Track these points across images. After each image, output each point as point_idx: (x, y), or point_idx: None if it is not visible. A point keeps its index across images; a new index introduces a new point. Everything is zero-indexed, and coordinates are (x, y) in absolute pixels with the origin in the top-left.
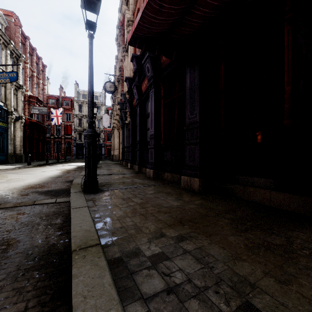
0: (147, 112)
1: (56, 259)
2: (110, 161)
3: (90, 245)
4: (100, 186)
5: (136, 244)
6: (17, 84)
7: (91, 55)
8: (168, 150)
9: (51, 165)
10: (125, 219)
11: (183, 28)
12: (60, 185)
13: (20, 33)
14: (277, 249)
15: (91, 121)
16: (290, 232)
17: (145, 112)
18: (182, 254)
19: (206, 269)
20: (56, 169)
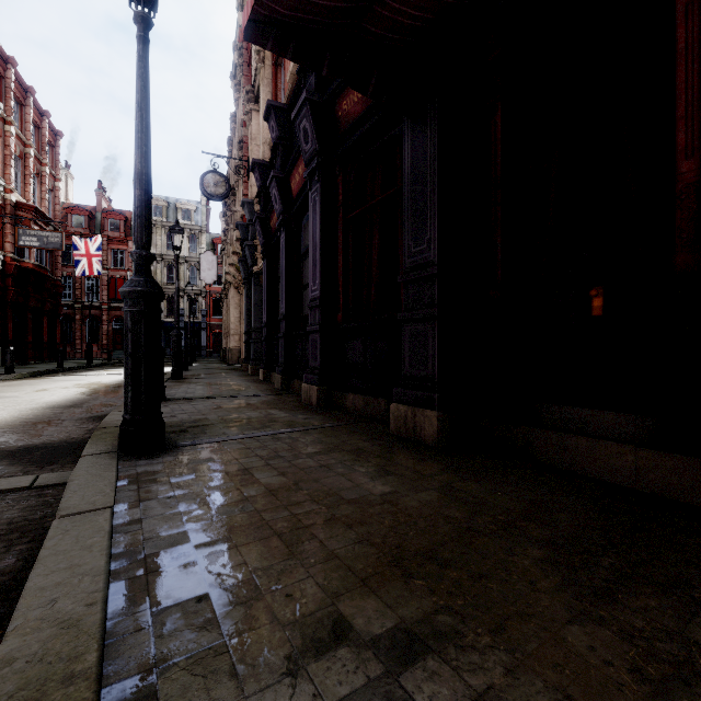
0: (304, 244)
1: None
2: (219, 363)
3: None
4: (173, 433)
5: (241, 694)
6: None
7: (145, 73)
8: (357, 337)
9: (69, 372)
10: (219, 557)
11: (398, 3)
12: (67, 431)
13: None
14: None
15: (143, 255)
16: None
17: (298, 244)
18: None
19: None
20: (76, 385)
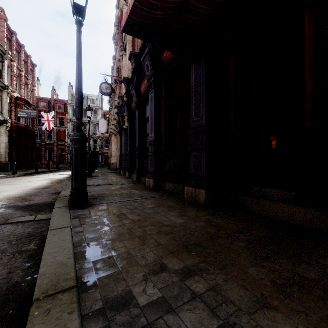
0: (146, 115)
1: (14, 309)
2: (107, 170)
3: (62, 289)
4: (91, 199)
5: (127, 285)
6: (1, 83)
7: (80, 45)
8: (170, 157)
9: (40, 173)
10: (115, 244)
11: (187, 15)
12: (45, 198)
13: (6, 28)
14: (314, 288)
15: (79, 123)
16: (322, 259)
17: (144, 115)
18: (190, 300)
19: (226, 327)
20: (44, 179)
